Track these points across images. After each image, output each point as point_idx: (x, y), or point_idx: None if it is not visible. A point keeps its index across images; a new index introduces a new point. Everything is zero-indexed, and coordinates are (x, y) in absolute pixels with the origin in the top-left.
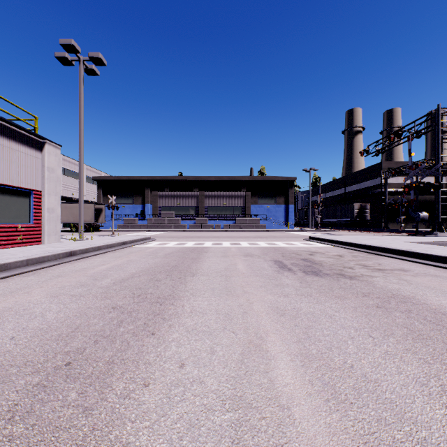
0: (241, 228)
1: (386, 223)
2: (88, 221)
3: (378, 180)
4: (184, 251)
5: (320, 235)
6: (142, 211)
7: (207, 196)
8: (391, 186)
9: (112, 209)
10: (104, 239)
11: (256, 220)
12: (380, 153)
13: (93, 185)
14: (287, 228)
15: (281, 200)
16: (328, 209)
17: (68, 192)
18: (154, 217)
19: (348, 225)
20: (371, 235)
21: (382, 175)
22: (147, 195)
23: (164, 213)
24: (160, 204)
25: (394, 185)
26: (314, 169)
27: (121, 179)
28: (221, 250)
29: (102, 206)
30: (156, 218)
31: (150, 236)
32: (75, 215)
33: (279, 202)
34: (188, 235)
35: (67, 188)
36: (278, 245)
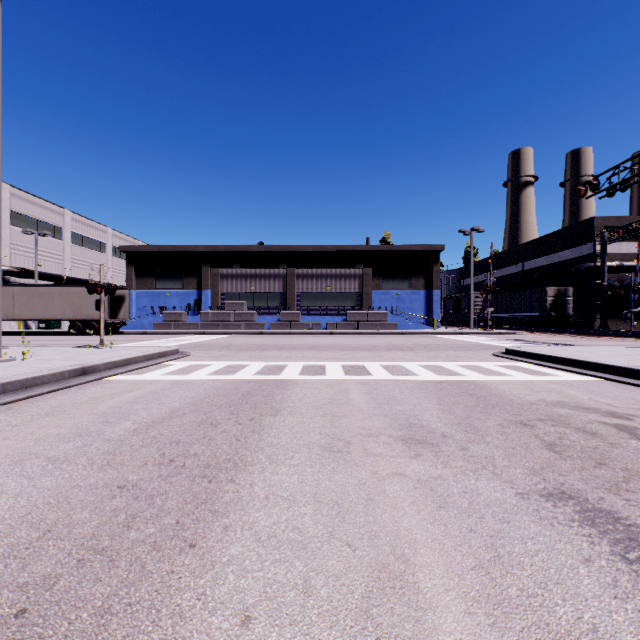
0: (356, 329)
1: (604, 319)
2: (97, 317)
3: (586, 248)
4: (215, 403)
5: (506, 342)
6: (197, 302)
7: (300, 276)
8: (609, 257)
9: (98, 293)
10: (59, 357)
11: (381, 315)
12: (619, 189)
13: (125, 261)
14: (430, 327)
15: (419, 283)
16: (497, 298)
17: (81, 271)
18: (213, 310)
19: (534, 324)
20: (601, 342)
21: (596, 239)
22: (206, 276)
23: (229, 303)
24: (223, 290)
25: (614, 256)
26: (478, 230)
27: (164, 251)
28: (321, 399)
29: (124, 292)
30: (215, 313)
31: (177, 348)
32: (75, 307)
33: (415, 287)
34: (261, 343)
35: (80, 264)
36: (461, 375)
